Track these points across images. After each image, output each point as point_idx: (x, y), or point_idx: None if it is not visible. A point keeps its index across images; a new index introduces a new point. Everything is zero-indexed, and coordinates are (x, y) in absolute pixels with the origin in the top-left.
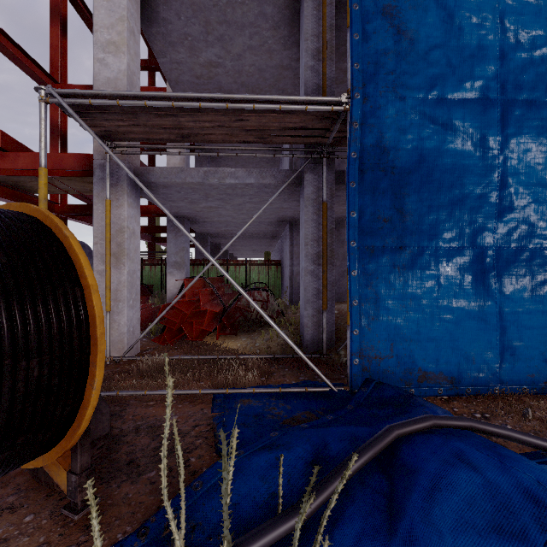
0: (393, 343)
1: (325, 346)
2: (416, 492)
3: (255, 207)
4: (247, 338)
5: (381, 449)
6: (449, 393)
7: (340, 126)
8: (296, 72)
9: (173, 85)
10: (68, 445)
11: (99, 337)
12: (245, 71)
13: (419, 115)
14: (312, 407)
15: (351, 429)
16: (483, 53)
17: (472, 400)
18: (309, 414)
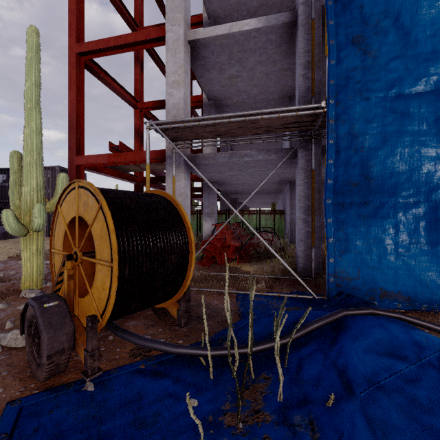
0: (360, 269)
1: (313, 272)
2: (347, 335)
3: (263, 173)
4: (257, 264)
5: (333, 319)
6: (406, 308)
7: (323, 118)
8: (294, 71)
9: (207, 93)
10: (179, 296)
11: (193, 249)
12: (256, 77)
13: (380, 109)
14: (299, 305)
15: (319, 312)
16: (436, 55)
17: (425, 314)
18: (297, 308)
